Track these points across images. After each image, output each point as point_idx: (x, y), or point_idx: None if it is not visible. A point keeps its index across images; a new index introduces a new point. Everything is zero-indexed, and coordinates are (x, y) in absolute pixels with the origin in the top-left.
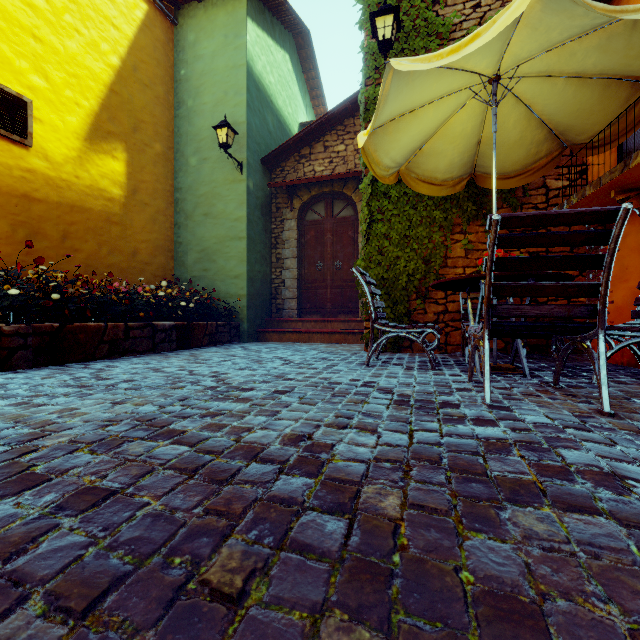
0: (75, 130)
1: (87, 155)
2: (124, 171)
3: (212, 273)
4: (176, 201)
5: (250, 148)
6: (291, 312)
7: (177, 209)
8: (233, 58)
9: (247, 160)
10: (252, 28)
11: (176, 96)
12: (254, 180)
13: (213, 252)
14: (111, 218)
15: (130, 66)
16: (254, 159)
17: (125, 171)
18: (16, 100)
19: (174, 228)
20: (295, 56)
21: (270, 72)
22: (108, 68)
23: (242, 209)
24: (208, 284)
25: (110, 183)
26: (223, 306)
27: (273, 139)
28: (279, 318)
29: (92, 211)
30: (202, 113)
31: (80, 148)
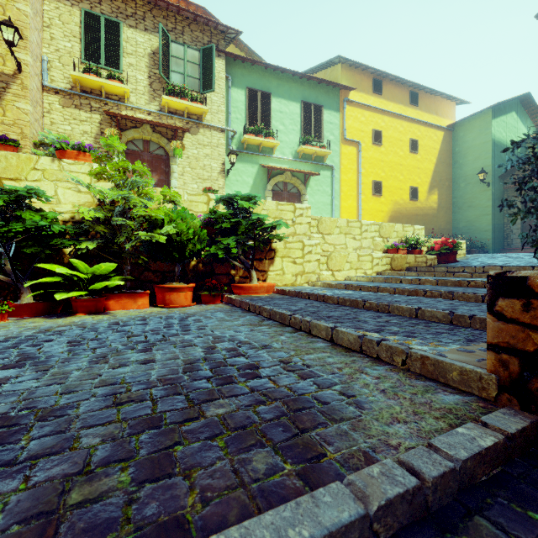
0: (425, 190)
1: (428, 197)
2: (437, 198)
3: (472, 230)
4: (453, 203)
5: (493, 175)
6: (516, 245)
7: (454, 206)
8: (484, 139)
9: (491, 181)
10: (494, 122)
11: (453, 160)
12: (495, 188)
13: (473, 222)
14: (434, 215)
15: (438, 159)
16: (495, 178)
17: (437, 198)
18: (415, 189)
19: (452, 214)
20: (518, 107)
21: (503, 132)
22: (433, 164)
23: (489, 202)
24: (470, 235)
25: (433, 203)
26: (480, 243)
27: (504, 162)
28: (509, 248)
29: (429, 215)
30: (467, 165)
31: (426, 195)
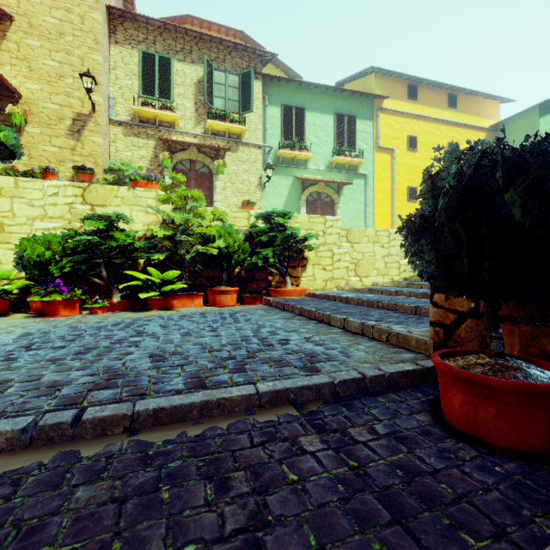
0: None
1: None
2: None
3: None
4: None
5: None
6: None
7: None
8: (530, 139)
9: None
10: (541, 120)
11: None
12: None
13: None
14: None
15: None
16: None
17: None
18: None
19: None
20: None
21: None
22: None
23: None
24: None
25: None
26: None
27: None
28: None
29: None
30: None
31: None
